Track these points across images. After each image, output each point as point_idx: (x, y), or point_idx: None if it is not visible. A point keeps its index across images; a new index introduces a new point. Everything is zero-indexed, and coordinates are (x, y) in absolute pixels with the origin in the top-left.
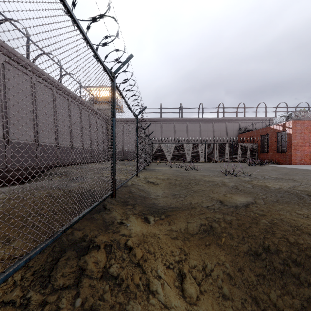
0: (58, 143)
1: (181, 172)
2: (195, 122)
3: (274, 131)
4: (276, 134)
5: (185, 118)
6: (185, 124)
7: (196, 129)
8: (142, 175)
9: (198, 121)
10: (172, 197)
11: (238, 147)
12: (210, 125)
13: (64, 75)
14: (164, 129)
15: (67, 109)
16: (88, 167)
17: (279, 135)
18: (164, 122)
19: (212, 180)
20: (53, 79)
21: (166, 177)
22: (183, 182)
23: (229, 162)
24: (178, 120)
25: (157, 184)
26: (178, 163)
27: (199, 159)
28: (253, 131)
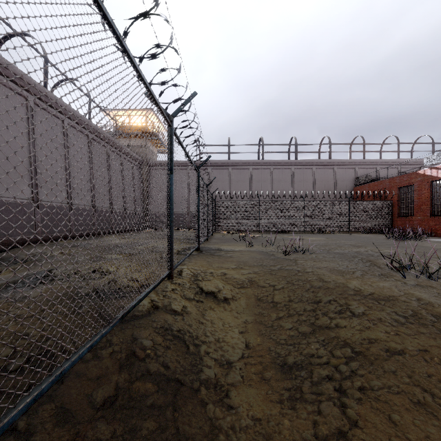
0: (37, 198)
1: (279, 261)
2: (284, 167)
3: (426, 179)
4: (431, 185)
5: (269, 160)
6: (268, 171)
7: (286, 178)
8: (187, 270)
9: (289, 165)
10: (282, 382)
11: (360, 207)
12: (309, 172)
13: (62, 81)
14: (235, 178)
15: (60, 138)
16: (92, 244)
17: (436, 186)
18: (233, 167)
19: (381, 294)
20: (25, 77)
21: (247, 277)
22: (296, 296)
23: (341, 231)
24: (256, 164)
25: (225, 301)
26: (258, 234)
27: (293, 227)
28: (383, 181)
